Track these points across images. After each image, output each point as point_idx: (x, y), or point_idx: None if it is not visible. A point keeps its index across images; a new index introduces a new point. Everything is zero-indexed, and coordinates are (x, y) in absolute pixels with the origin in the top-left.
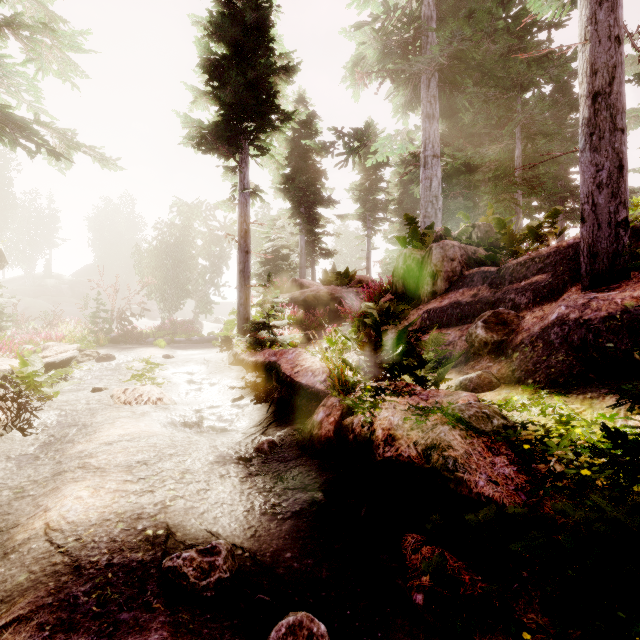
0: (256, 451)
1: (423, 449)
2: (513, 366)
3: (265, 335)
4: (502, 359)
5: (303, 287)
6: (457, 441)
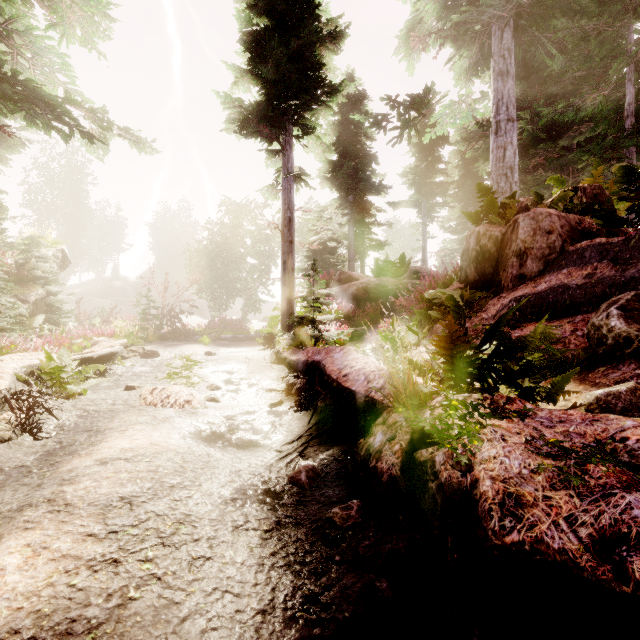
0: (290, 482)
1: (594, 539)
2: None
3: (309, 331)
4: None
5: (352, 280)
6: None
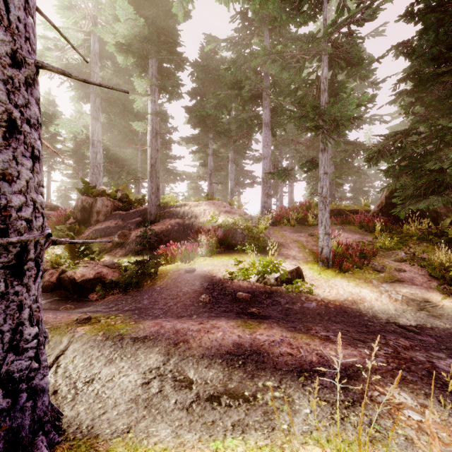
0: None
1: (95, 274)
2: (126, 250)
3: None
4: (123, 248)
5: None
6: (105, 270)
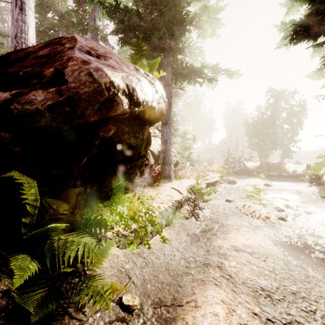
0: None
1: None
2: None
3: None
4: None
5: None
6: None
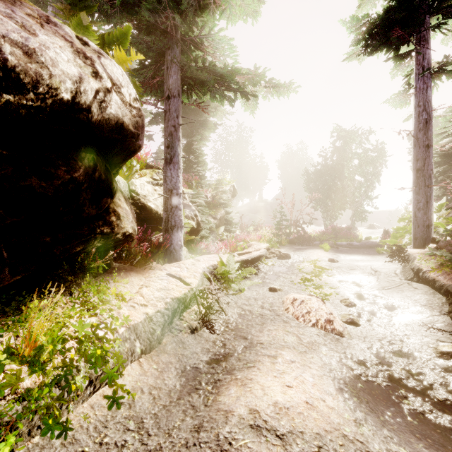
0: None
1: None
2: None
3: None
4: None
5: None
6: None
